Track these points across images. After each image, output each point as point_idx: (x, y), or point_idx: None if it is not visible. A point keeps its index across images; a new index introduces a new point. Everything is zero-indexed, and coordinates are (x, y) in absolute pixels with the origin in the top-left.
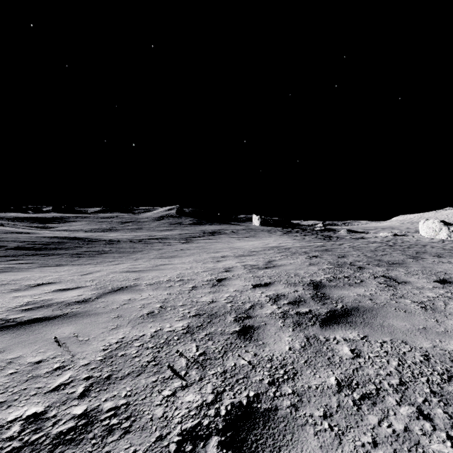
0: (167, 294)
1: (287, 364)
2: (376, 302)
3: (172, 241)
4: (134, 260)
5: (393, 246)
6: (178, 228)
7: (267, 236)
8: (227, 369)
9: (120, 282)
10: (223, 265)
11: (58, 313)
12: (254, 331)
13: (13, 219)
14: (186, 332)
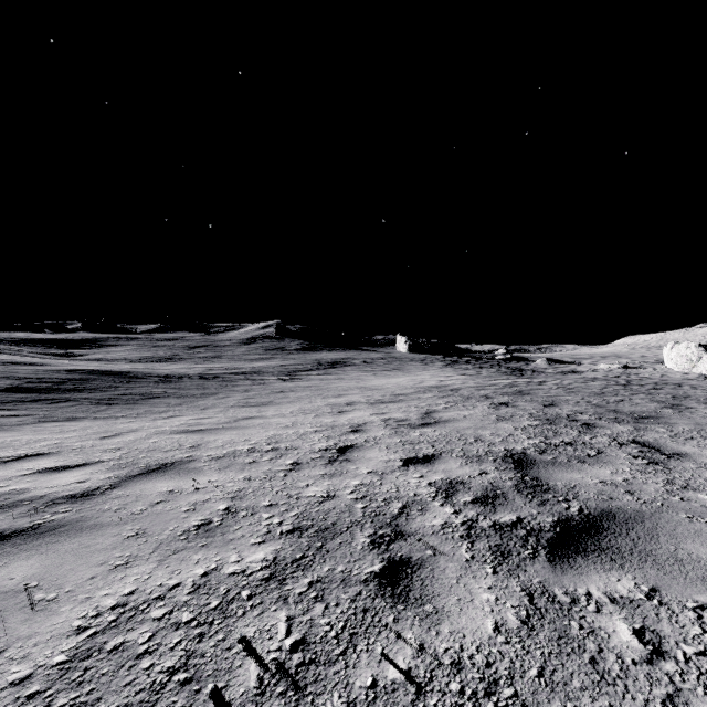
0: (244, 480)
1: (497, 680)
2: (642, 499)
3: (267, 376)
4: (201, 409)
5: (629, 386)
6: (277, 357)
7: (421, 368)
8: (356, 698)
9: (164, 454)
10: (349, 420)
11: (22, 523)
12: (413, 574)
13: (18, 341)
14: (269, 576)
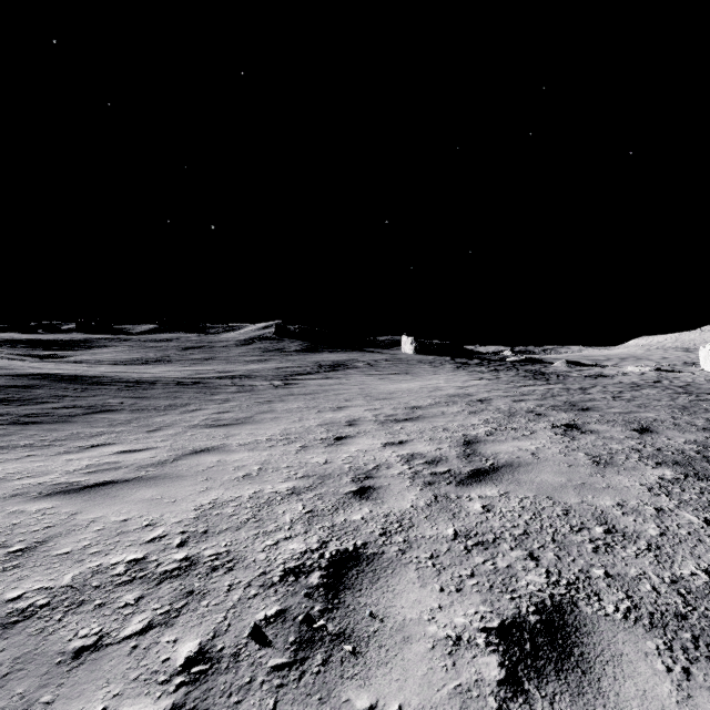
0: None
1: None
2: None
3: (258, 381)
4: (151, 430)
5: (700, 395)
6: (275, 359)
7: (431, 371)
8: None
9: None
10: (351, 459)
11: None
12: None
13: (2, 342)
14: None
